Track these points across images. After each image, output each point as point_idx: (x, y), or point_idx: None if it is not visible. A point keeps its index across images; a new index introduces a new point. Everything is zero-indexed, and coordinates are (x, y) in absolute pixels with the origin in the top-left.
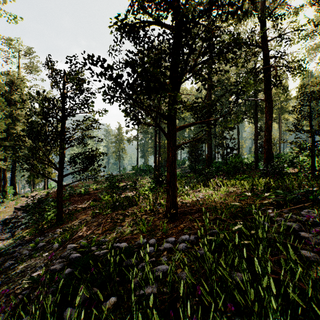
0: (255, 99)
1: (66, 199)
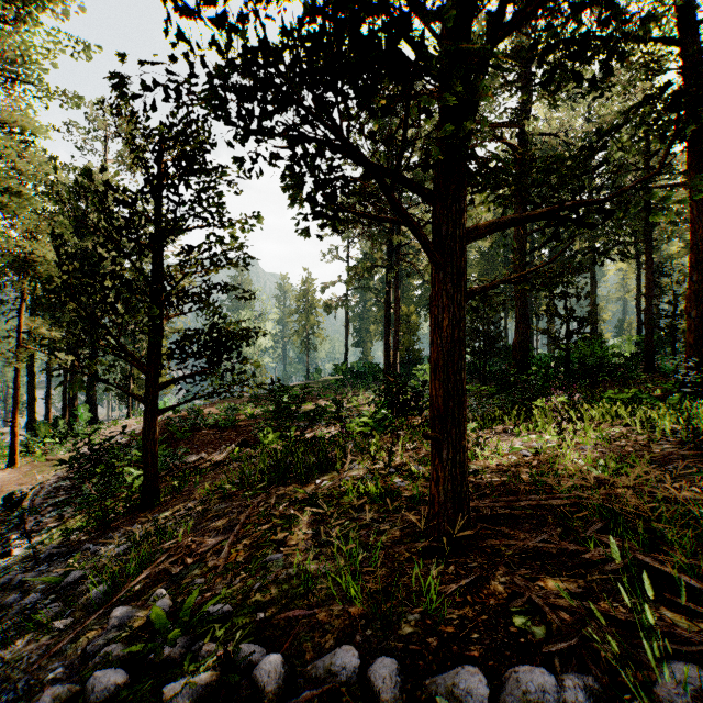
0: (658, 186)
1: (184, 438)
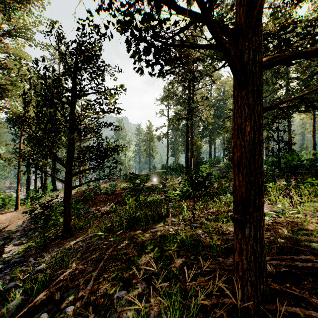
0: None
1: (91, 199)
